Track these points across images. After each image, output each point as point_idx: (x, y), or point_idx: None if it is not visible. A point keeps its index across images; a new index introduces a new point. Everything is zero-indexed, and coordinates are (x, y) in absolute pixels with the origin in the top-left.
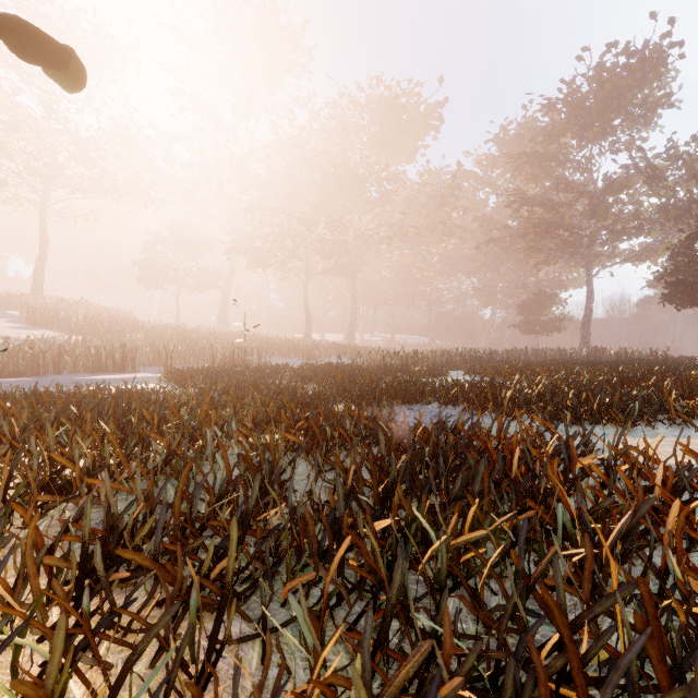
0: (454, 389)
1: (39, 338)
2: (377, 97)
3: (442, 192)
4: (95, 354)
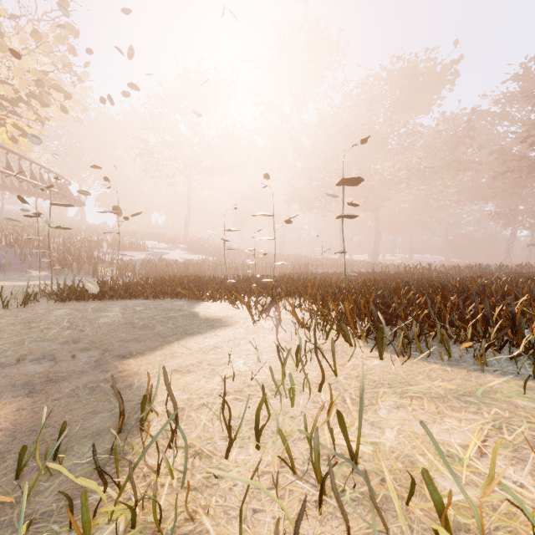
0: (450, 281)
1: (203, 259)
2: (397, 71)
3: (457, 135)
4: (232, 267)
